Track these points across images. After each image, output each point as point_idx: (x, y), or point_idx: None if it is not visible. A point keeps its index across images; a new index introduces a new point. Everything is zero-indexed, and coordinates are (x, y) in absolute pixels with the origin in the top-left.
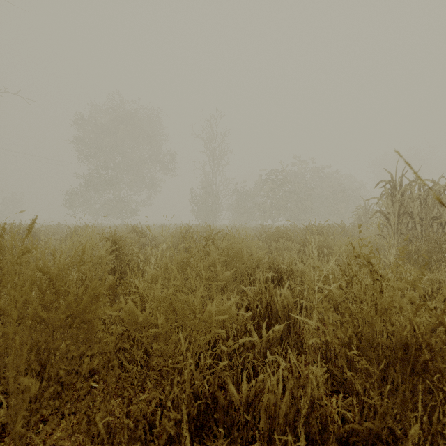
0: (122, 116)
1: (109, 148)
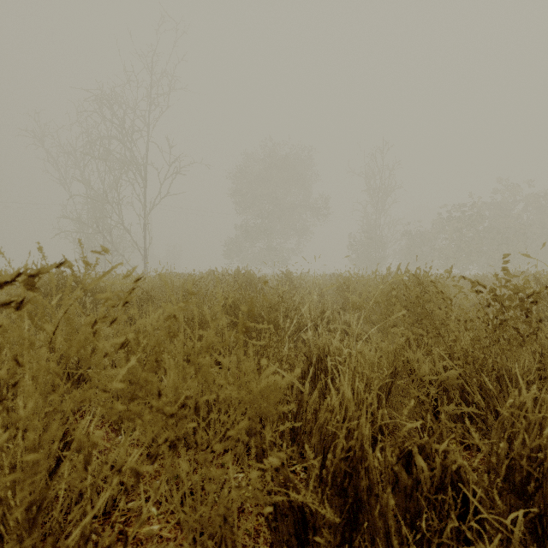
0: (275, 162)
1: (263, 197)
